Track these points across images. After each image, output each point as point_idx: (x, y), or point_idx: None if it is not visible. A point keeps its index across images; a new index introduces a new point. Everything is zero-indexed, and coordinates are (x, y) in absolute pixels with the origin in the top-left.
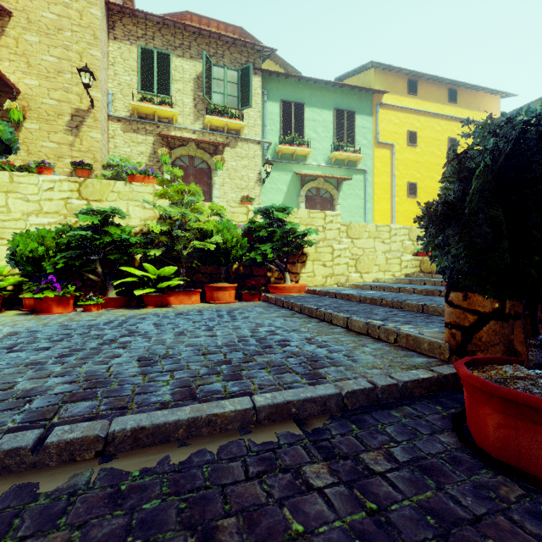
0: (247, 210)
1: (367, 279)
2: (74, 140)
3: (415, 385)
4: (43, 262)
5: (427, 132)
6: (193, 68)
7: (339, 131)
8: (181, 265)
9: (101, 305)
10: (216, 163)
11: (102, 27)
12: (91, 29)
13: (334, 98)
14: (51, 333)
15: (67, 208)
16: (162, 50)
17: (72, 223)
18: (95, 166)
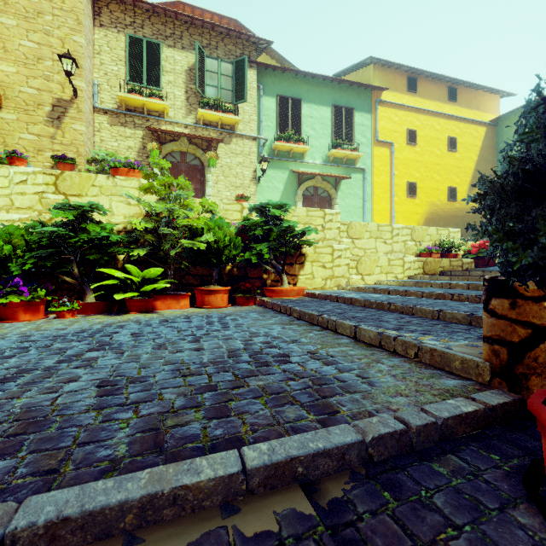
0: (242, 207)
1: (369, 281)
2: (56, 132)
3: (457, 422)
4: (10, 262)
5: (426, 131)
6: (185, 59)
7: (337, 128)
8: (169, 266)
9: (77, 310)
10: (209, 160)
11: (87, 12)
12: (75, 13)
13: (332, 94)
14: (5, 346)
15: (42, 203)
16: (151, 39)
17: (46, 220)
18: (78, 160)
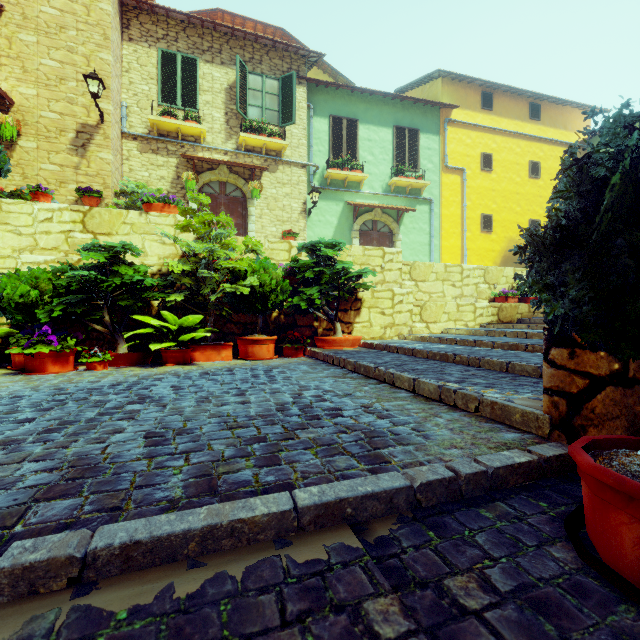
0: (289, 246)
1: (435, 329)
2: (80, 161)
3: (509, 472)
4: (37, 309)
5: (504, 155)
6: (225, 76)
7: (399, 153)
8: (208, 313)
9: (109, 362)
10: (252, 191)
11: (115, 25)
12: (101, 27)
13: (393, 114)
14: (40, 399)
15: (68, 243)
16: (187, 54)
17: (74, 262)
18: (105, 193)
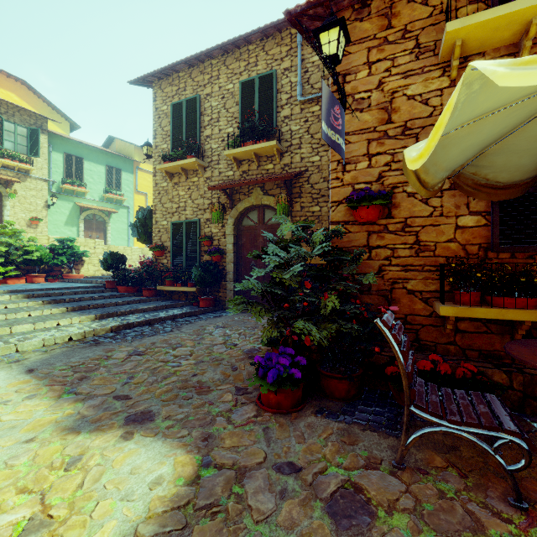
0: (49, 238)
1: None
2: None
3: (103, 286)
4: None
5: None
6: None
7: (110, 180)
8: (12, 265)
9: None
10: (10, 194)
11: None
12: None
13: (106, 158)
14: None
15: None
16: None
17: None
18: None
